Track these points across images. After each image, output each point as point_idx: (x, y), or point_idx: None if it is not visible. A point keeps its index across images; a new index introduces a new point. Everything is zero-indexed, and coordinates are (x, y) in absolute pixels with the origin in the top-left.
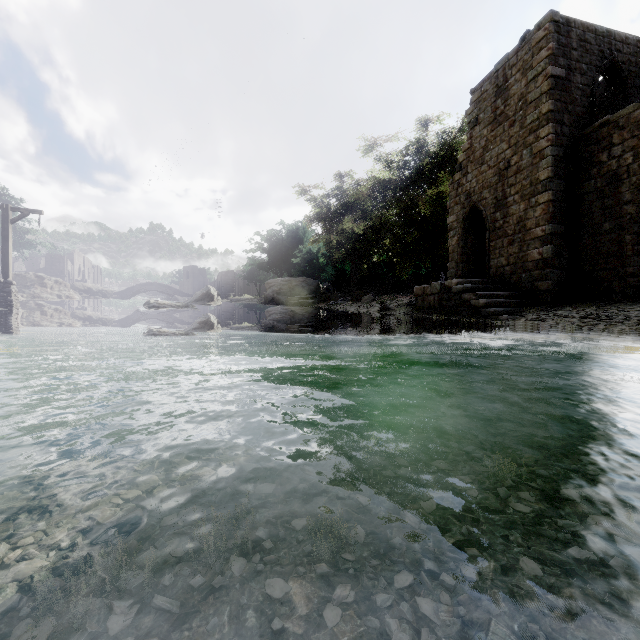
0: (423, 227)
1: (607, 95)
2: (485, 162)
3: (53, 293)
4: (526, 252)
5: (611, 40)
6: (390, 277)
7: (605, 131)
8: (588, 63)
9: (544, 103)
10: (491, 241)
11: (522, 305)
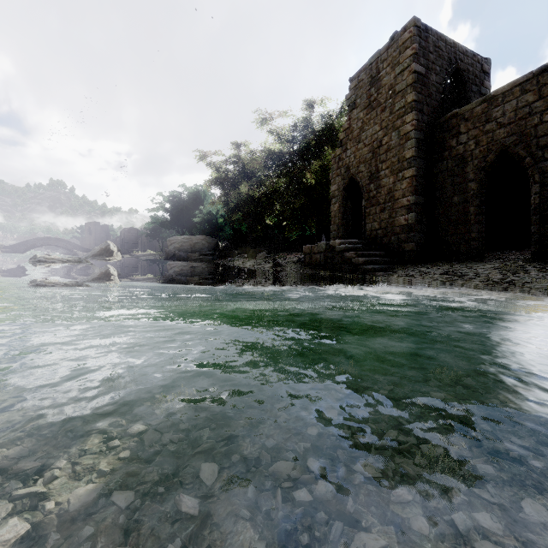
0: (309, 195)
1: (450, 97)
2: (361, 141)
3: None
4: (395, 218)
5: (456, 51)
6: (280, 238)
7: (454, 122)
8: (441, 66)
9: (409, 94)
10: (366, 208)
11: (392, 263)
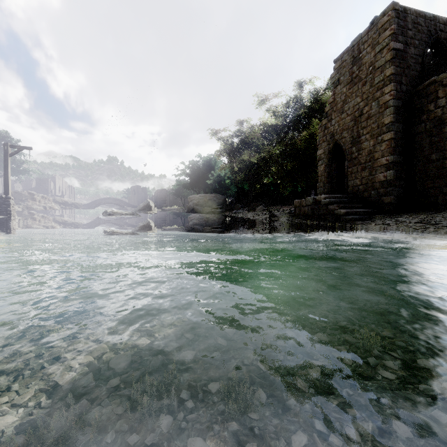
0: (299, 158)
1: (432, 63)
2: (344, 111)
3: (40, 205)
4: (374, 175)
5: (436, 23)
6: (275, 193)
7: (432, 88)
8: (419, 39)
9: (388, 68)
10: (349, 168)
11: (372, 213)
